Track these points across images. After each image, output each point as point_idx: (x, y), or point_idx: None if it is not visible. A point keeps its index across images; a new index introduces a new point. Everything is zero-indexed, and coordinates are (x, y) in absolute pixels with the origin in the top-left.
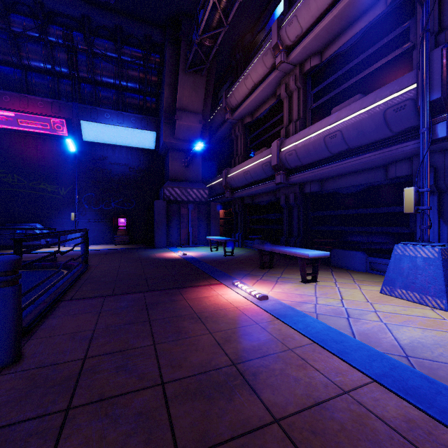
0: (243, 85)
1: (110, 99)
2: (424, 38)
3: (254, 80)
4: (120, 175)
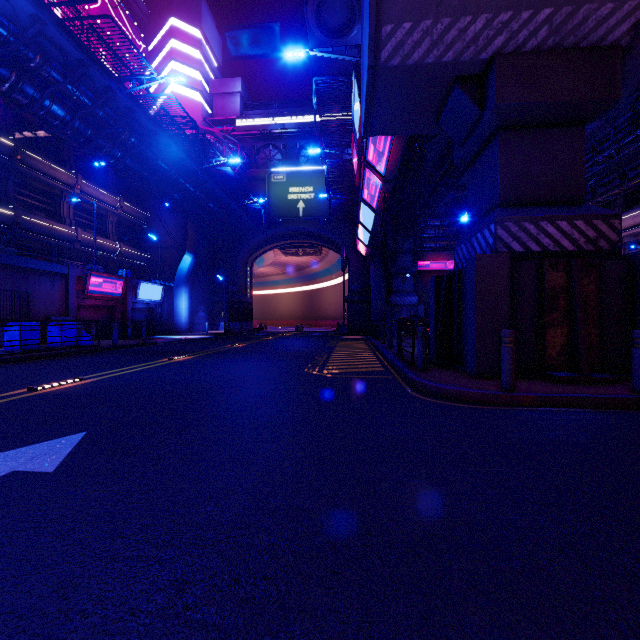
0: None
1: None
2: None
3: None
4: None
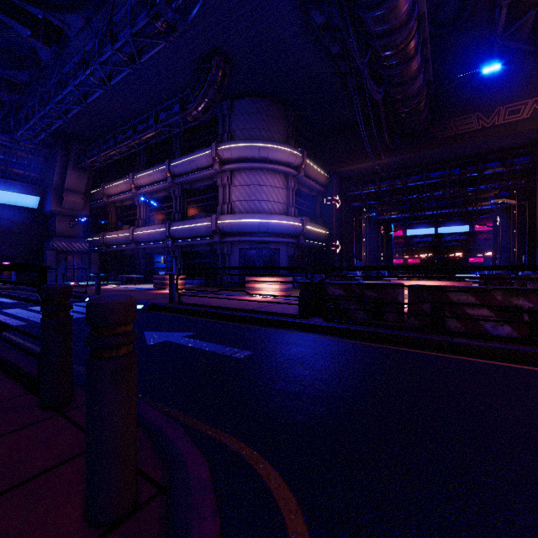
0: (115, 189)
1: None
2: (166, 219)
3: (122, 190)
4: (3, 227)
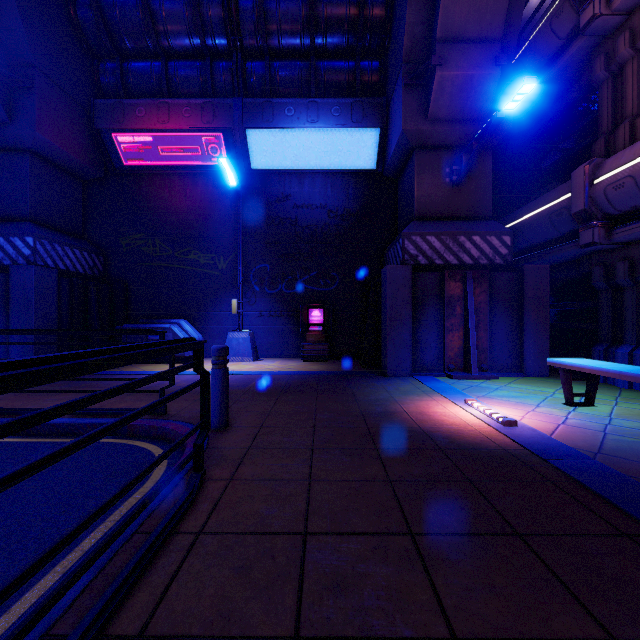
0: None
1: (294, 81)
2: None
3: None
4: (312, 227)
